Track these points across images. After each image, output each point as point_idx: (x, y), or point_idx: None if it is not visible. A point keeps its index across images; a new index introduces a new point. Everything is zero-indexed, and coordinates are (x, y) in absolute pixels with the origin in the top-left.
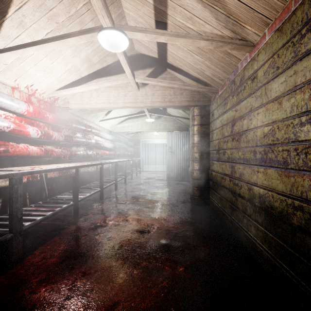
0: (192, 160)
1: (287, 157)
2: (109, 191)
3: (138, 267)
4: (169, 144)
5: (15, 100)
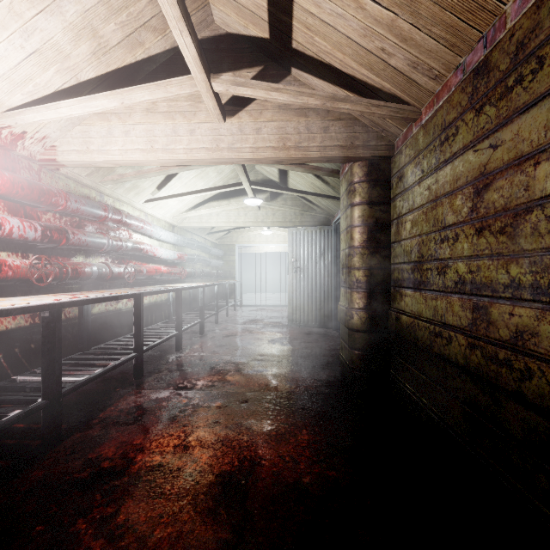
0: (349, 285)
1: None
2: (162, 354)
3: None
4: (292, 251)
5: None
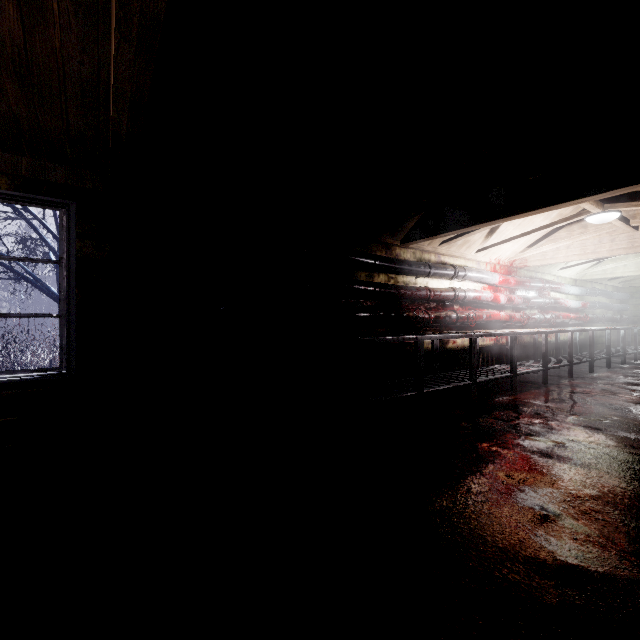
0: None
1: None
2: (578, 372)
3: (632, 414)
4: None
5: (493, 275)
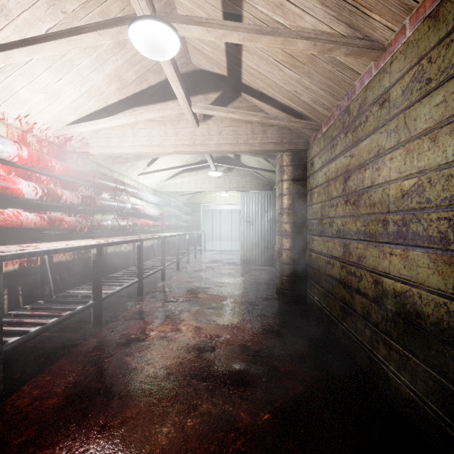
0: (280, 234)
1: (447, 230)
2: (152, 282)
3: (195, 415)
4: (244, 209)
5: None
